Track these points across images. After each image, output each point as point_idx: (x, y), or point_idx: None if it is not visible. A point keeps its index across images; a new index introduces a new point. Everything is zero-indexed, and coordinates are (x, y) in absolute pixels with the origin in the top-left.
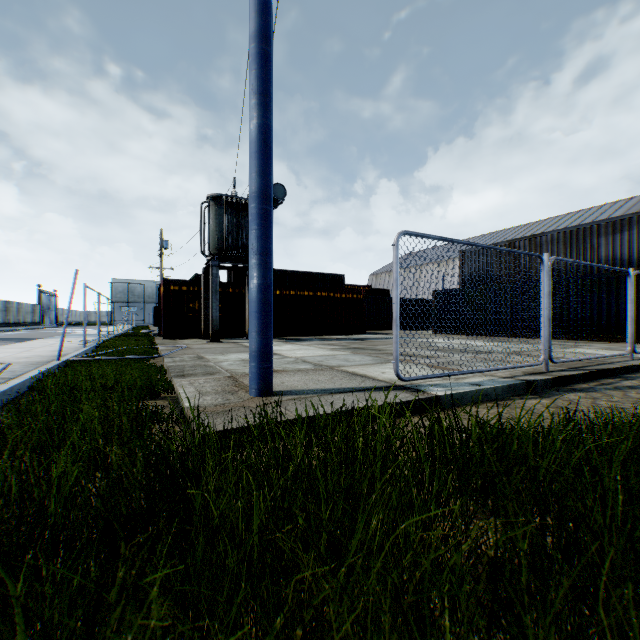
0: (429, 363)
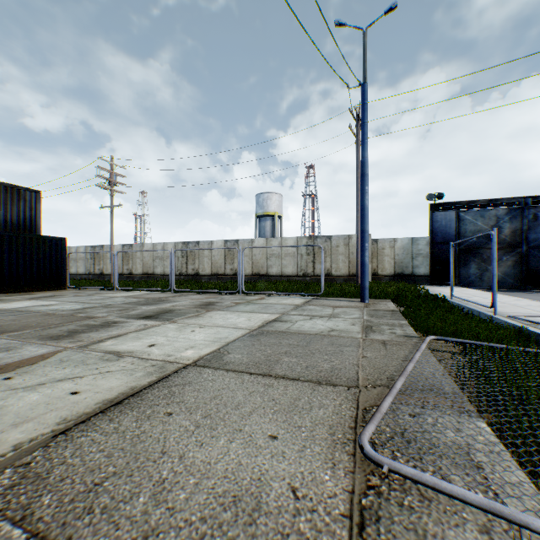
0: (245, 300)
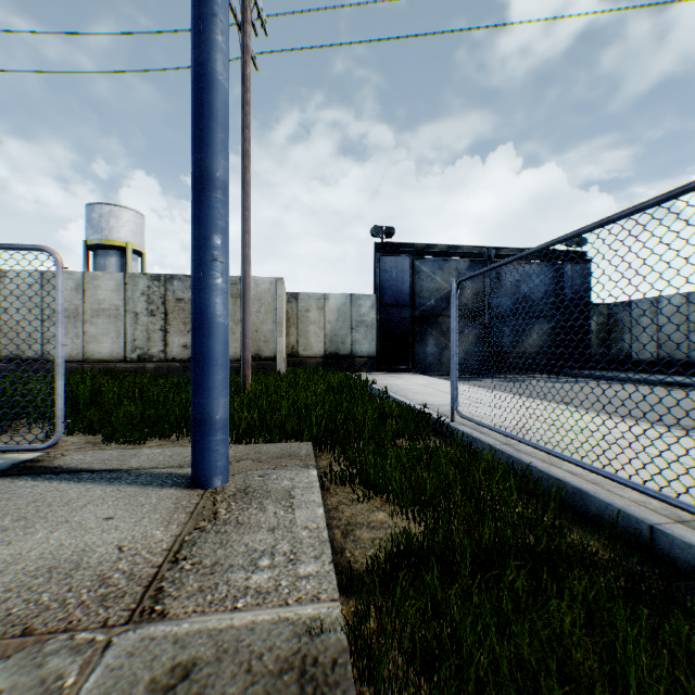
0: None
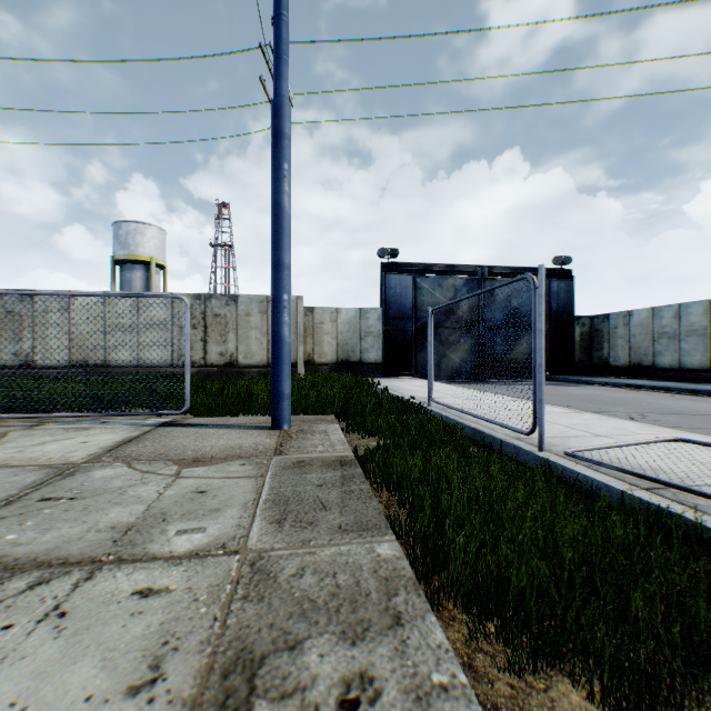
0: None
